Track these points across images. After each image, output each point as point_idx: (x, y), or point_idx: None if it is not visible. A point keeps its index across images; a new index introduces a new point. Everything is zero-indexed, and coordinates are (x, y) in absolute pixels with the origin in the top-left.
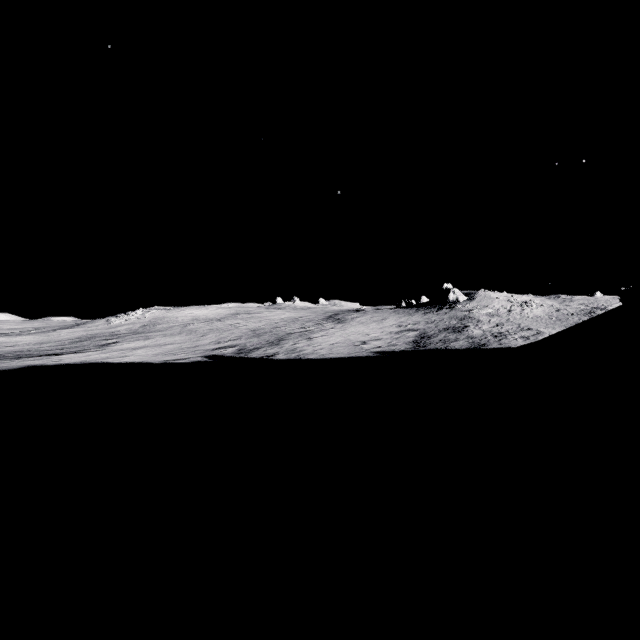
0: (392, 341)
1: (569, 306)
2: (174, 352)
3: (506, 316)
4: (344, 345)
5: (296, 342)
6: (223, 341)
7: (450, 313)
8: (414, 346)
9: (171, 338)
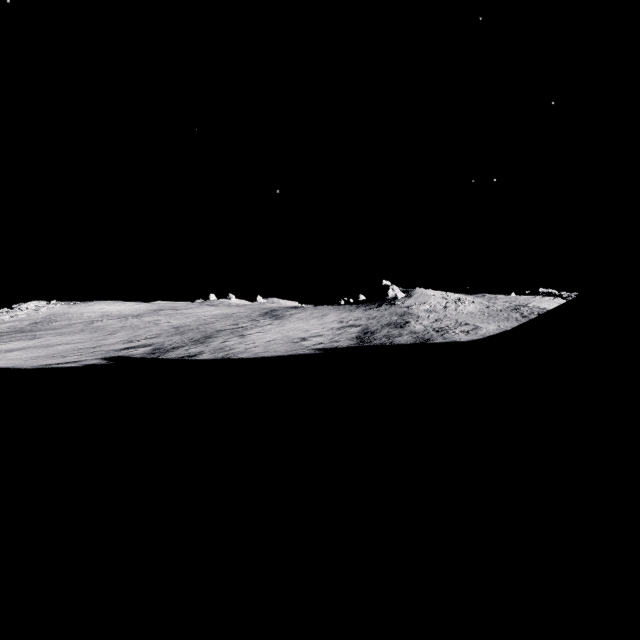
0: (334, 337)
1: (496, 303)
2: (64, 354)
3: (443, 312)
4: (282, 342)
5: (226, 340)
6: (136, 340)
7: (390, 309)
8: (358, 342)
9: (67, 337)
